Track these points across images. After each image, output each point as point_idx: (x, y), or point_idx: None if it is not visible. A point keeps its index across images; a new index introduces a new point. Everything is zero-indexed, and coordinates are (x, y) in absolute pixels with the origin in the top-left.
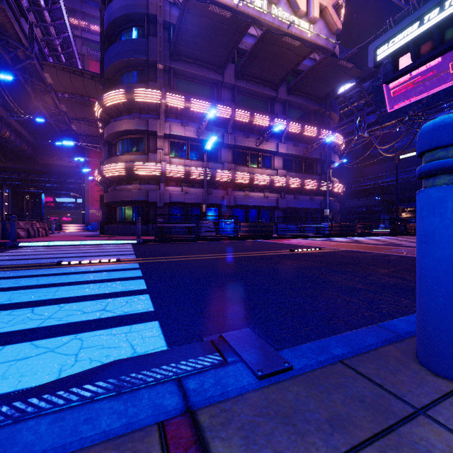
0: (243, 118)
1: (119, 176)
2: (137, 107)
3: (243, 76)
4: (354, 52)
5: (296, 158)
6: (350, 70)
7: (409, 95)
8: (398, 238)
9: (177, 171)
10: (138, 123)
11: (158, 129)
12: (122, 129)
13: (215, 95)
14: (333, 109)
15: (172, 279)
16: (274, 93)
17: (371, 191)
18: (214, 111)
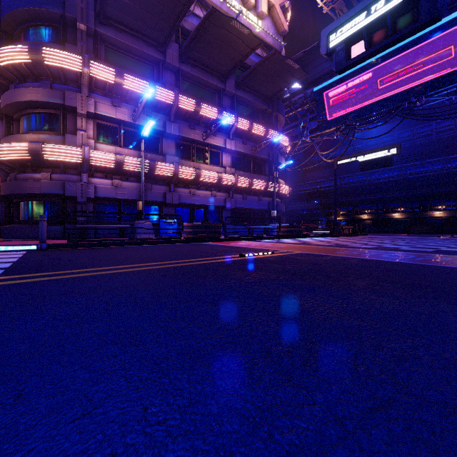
0: (188, 106)
1: (20, 161)
2: (48, 72)
3: (188, 60)
4: (299, 55)
5: (245, 156)
6: (296, 71)
7: (346, 105)
8: (339, 238)
9: (105, 159)
10: (49, 94)
11: (79, 104)
12: (26, 100)
13: (155, 76)
14: (279, 110)
15: (1, 331)
16: (223, 84)
17: (311, 195)
18: (152, 90)
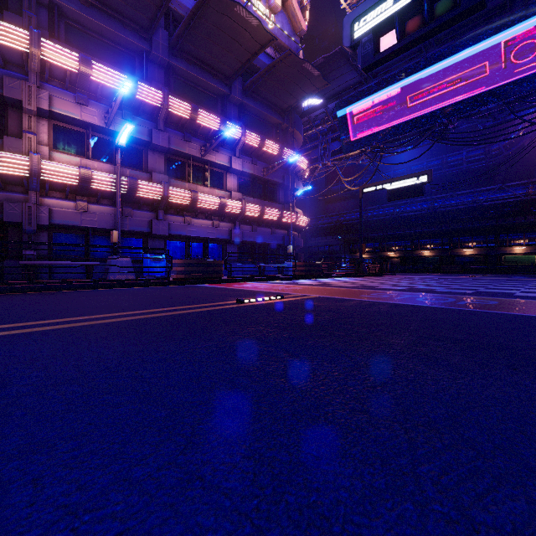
0: (182, 112)
1: None
2: None
3: (181, 53)
4: (319, 61)
5: (255, 179)
6: (315, 79)
7: (372, 124)
8: (365, 279)
9: (63, 173)
10: None
11: (26, 97)
12: None
13: (138, 70)
14: (297, 126)
15: None
16: (227, 89)
17: (333, 229)
18: (129, 84)
